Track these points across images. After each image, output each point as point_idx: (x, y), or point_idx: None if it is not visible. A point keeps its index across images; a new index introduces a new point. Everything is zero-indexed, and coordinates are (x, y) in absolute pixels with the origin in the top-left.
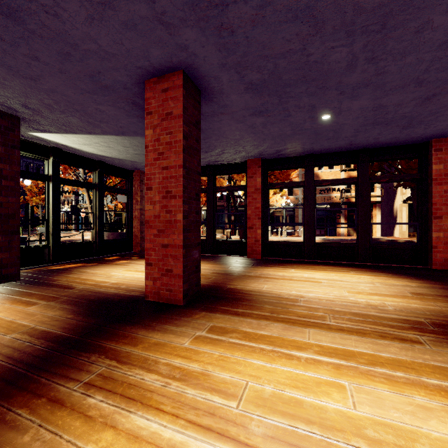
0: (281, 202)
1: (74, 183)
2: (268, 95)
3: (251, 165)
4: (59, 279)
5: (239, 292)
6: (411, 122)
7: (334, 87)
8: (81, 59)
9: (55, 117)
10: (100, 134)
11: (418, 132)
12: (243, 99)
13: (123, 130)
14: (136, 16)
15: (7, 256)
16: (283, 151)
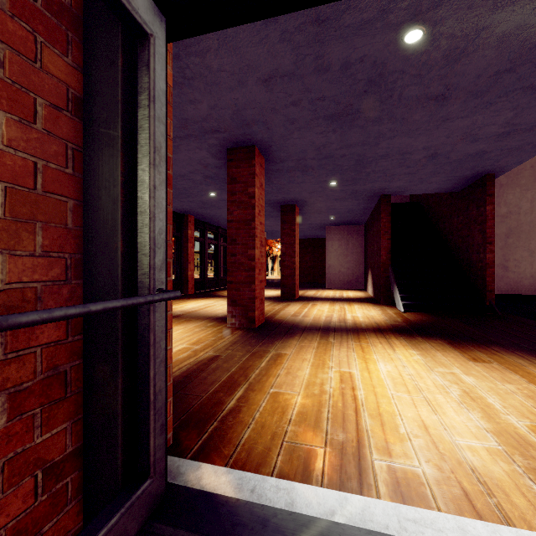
0: None
1: None
2: None
3: None
4: None
5: None
6: (208, 207)
7: None
8: (286, 126)
9: None
10: None
11: (196, 210)
12: None
13: None
14: (308, 154)
15: None
16: None
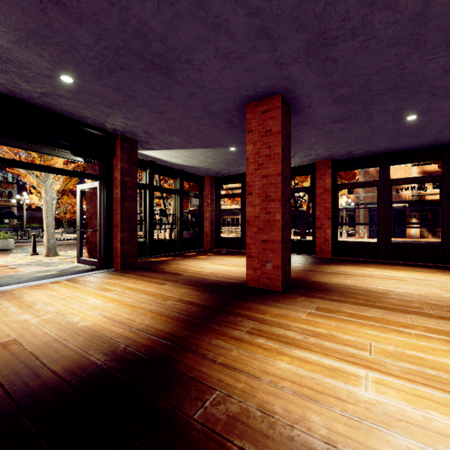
0: (340, 202)
1: (163, 189)
2: (354, 104)
3: (320, 167)
4: (165, 268)
5: (325, 285)
6: None
7: (426, 91)
8: (203, 95)
9: (163, 138)
10: (191, 148)
11: None
12: (328, 110)
13: (211, 144)
14: (258, 62)
15: (130, 248)
16: (355, 151)
